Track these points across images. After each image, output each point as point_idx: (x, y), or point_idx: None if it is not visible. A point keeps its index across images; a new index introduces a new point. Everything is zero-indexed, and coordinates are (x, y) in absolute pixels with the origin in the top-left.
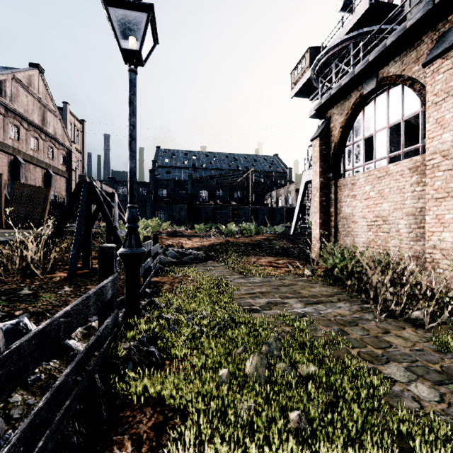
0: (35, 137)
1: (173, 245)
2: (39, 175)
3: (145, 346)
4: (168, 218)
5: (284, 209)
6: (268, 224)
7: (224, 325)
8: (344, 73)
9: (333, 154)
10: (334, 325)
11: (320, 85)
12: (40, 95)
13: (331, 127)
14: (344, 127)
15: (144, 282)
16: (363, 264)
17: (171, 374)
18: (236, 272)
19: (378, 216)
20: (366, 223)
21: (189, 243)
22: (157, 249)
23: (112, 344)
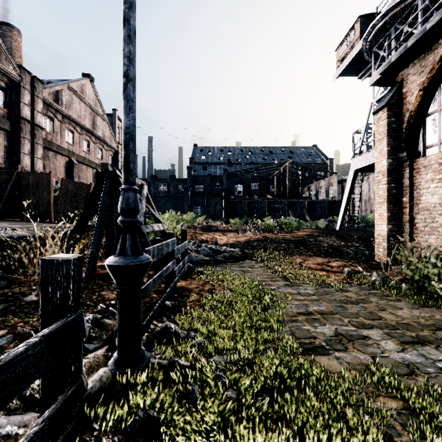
0: (87, 140)
1: (207, 240)
2: (90, 175)
3: None
4: (204, 212)
5: (326, 202)
6: (307, 218)
7: (275, 384)
8: (405, 40)
9: (408, 127)
10: None
11: (386, 43)
12: (91, 101)
13: (404, 92)
14: (426, 89)
15: (166, 290)
16: None
17: None
18: (280, 277)
19: None
20: None
21: (223, 238)
22: (185, 248)
23: None
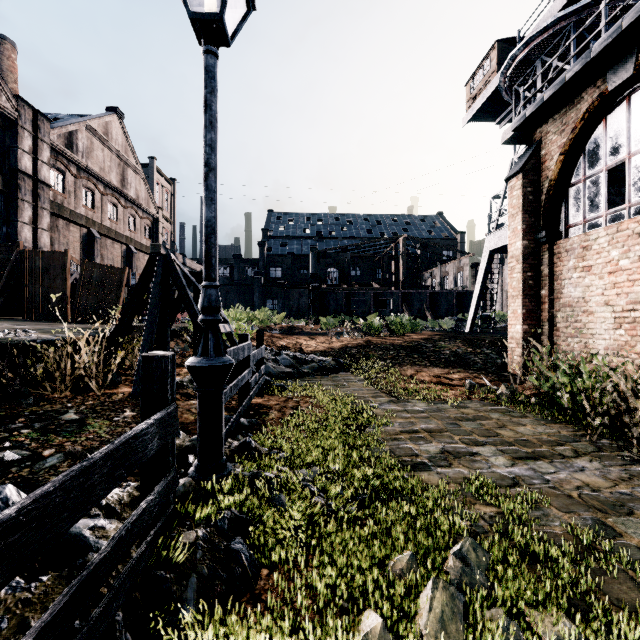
0: (113, 203)
1: (289, 347)
2: (118, 253)
3: (225, 538)
4: (283, 308)
5: (454, 293)
6: (428, 316)
7: (367, 495)
8: (555, 76)
9: (547, 200)
10: (582, 509)
11: (522, 89)
12: (119, 147)
13: (543, 155)
14: (567, 153)
15: (240, 406)
16: (620, 388)
17: (266, 618)
18: (384, 392)
19: (637, 302)
20: (611, 314)
21: (311, 344)
22: (261, 354)
23: (161, 540)
